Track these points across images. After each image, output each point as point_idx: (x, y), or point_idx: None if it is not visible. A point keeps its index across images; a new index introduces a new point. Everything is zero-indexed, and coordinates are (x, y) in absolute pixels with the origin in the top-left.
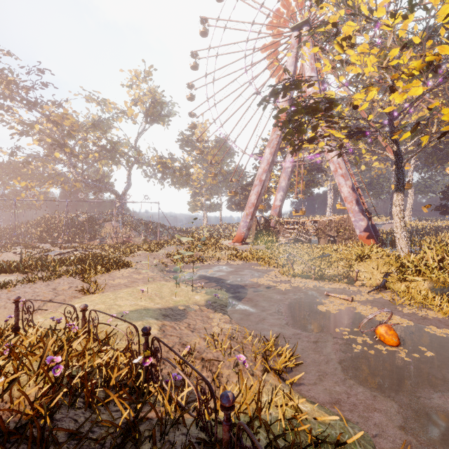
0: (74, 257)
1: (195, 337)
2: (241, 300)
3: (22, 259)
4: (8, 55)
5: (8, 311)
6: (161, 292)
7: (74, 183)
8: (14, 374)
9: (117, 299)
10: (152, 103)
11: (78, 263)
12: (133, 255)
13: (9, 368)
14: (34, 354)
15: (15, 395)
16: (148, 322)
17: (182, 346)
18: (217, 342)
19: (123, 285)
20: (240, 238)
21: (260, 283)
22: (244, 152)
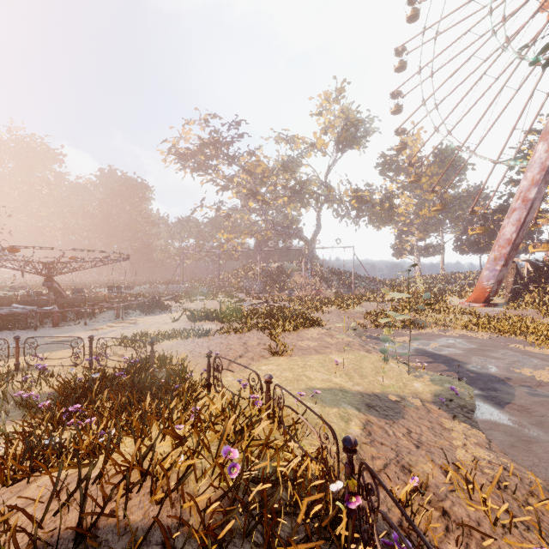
0: (264, 309)
1: (423, 458)
2: (504, 406)
3: (220, 308)
4: (214, 117)
5: (206, 361)
6: (361, 367)
7: (265, 232)
8: (190, 459)
9: (306, 368)
10: (345, 125)
11: (267, 316)
12: (323, 311)
13: (193, 440)
14: (215, 430)
15: (190, 486)
16: (346, 411)
17: (402, 471)
18: (470, 485)
19: (313, 350)
20: (481, 295)
21: (541, 380)
22: (488, 160)
